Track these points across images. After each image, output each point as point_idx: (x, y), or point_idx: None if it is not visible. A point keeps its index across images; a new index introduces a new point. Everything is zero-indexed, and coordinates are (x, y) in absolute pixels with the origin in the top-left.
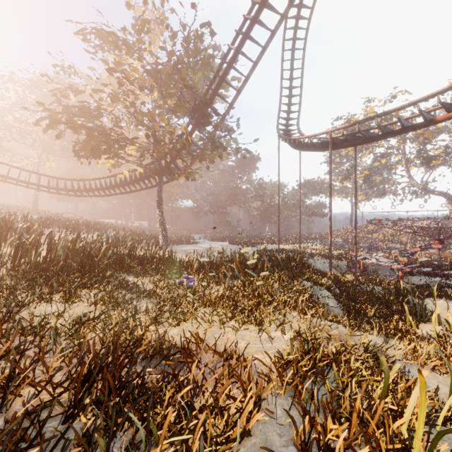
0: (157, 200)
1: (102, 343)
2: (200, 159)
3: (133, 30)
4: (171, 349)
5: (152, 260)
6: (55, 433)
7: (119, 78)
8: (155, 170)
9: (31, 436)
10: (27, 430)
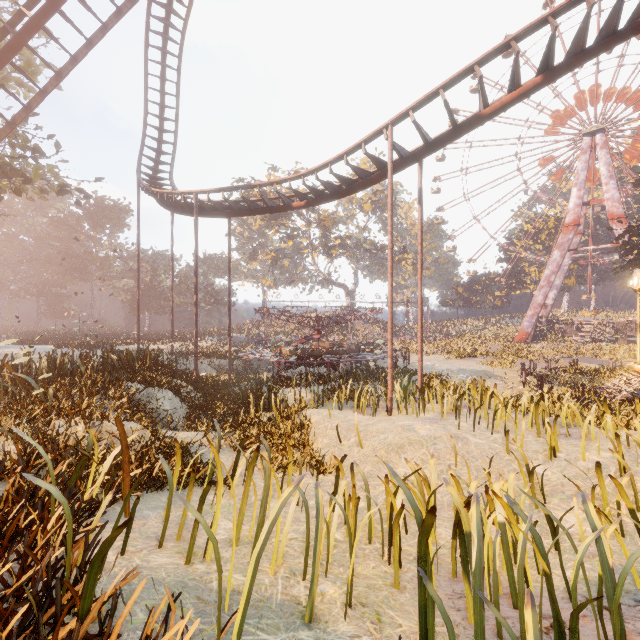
0: None
1: None
2: None
3: None
4: None
5: None
6: None
7: None
8: None
9: None
10: None
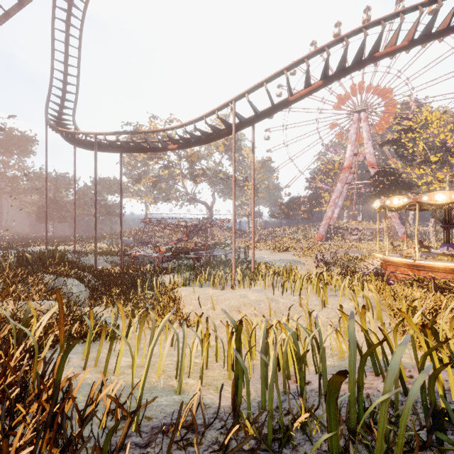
0: None
1: None
2: None
3: None
4: None
5: None
6: None
7: None
8: None
9: None
10: None
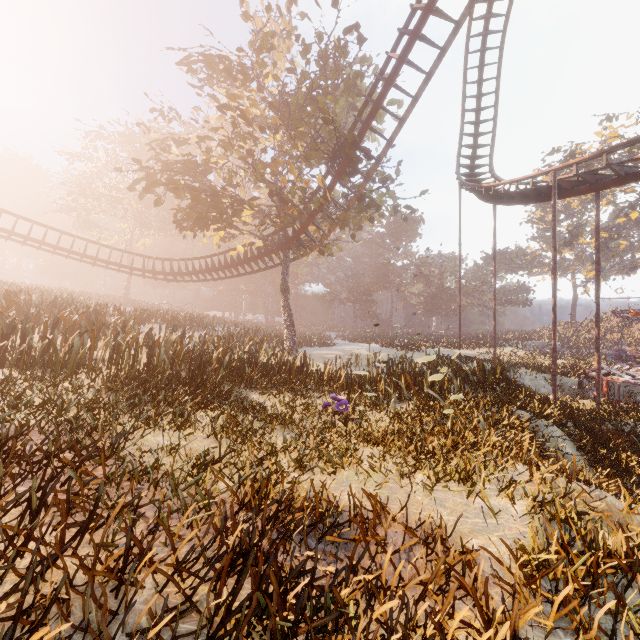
0: (282, 284)
1: (240, 503)
2: (341, 225)
3: (251, 49)
4: (338, 517)
5: (280, 369)
6: None
7: (234, 117)
8: (279, 243)
9: None
10: None
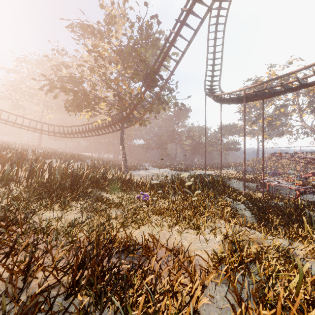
0: (120, 139)
1: (89, 241)
2: (150, 111)
3: (104, 22)
4: (136, 246)
5: (118, 181)
6: (60, 307)
7: (95, 56)
8: (119, 119)
9: (44, 308)
10: (42, 304)
